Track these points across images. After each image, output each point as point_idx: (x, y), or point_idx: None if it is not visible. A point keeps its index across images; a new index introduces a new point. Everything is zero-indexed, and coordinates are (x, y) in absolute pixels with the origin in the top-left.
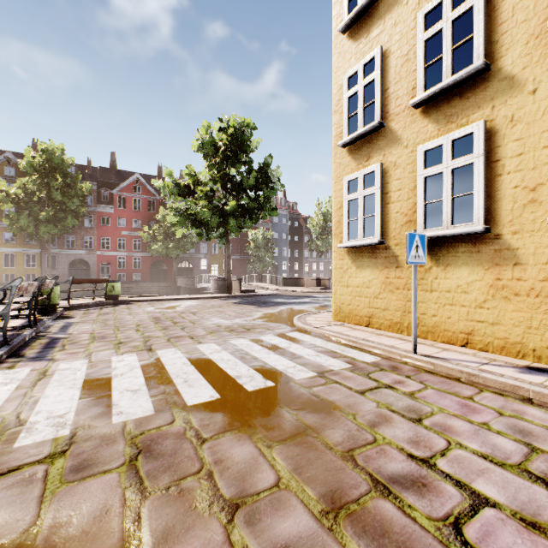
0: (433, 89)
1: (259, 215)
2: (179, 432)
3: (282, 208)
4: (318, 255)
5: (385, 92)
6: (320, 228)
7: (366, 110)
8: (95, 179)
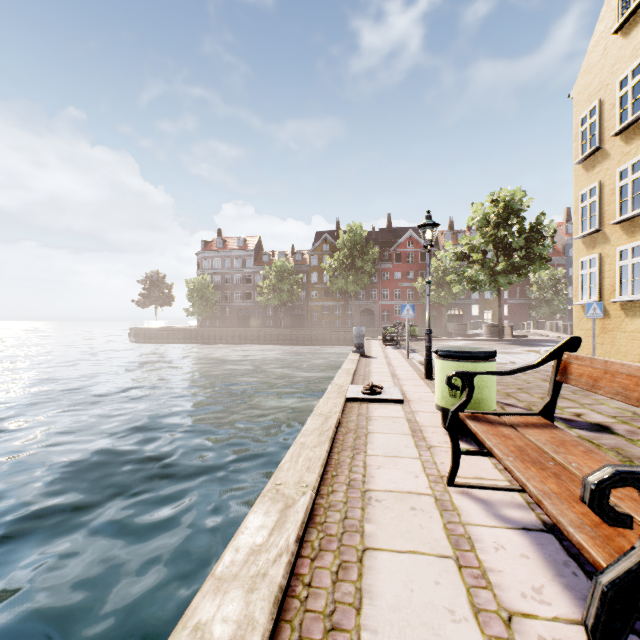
0: (620, 219)
1: (529, 269)
2: None
3: None
4: None
5: (602, 209)
6: None
7: (592, 217)
8: (377, 241)
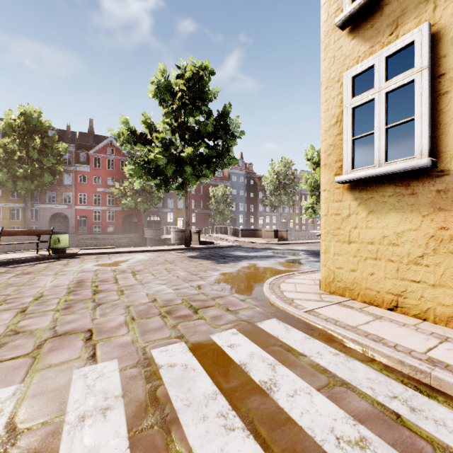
0: None
1: (218, 164)
2: None
3: (240, 168)
4: (271, 210)
5: None
6: (273, 185)
7: None
8: (73, 142)
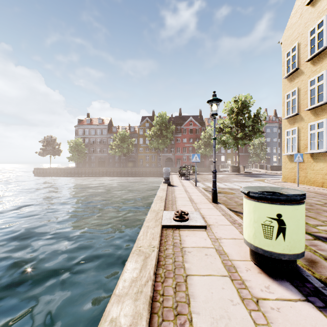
0: (311, 107)
1: (254, 137)
2: (234, 188)
3: (273, 122)
4: None
5: (299, 102)
6: None
7: (293, 107)
8: (174, 122)
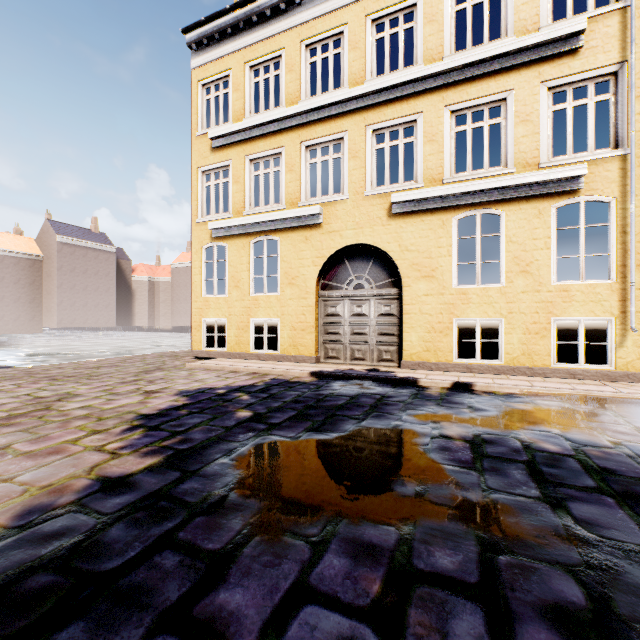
0: None
1: None
2: None
3: None
4: None
5: None
6: None
7: None
8: None
